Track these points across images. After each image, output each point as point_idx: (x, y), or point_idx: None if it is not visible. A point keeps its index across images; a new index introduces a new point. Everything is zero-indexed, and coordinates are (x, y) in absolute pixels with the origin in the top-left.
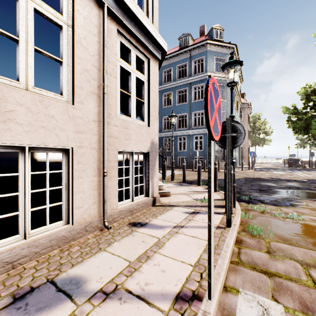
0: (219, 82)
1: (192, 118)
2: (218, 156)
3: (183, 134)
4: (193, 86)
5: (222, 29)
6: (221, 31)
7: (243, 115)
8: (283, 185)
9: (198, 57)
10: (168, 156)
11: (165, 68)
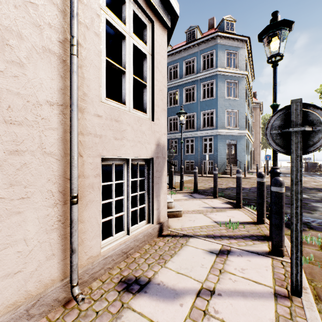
0: (230, 79)
1: (201, 118)
2: (230, 160)
3: (191, 135)
4: (201, 83)
5: (234, 20)
6: (232, 22)
7: (255, 115)
8: (317, 197)
9: (207, 51)
10: (174, 159)
11: (171, 65)
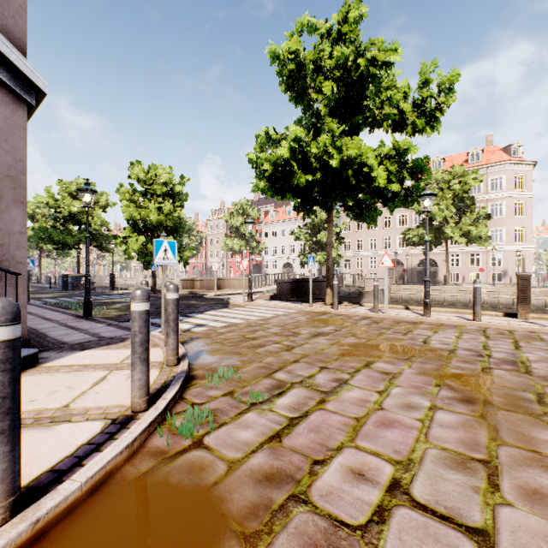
0: None
1: None
2: None
3: None
4: None
5: None
6: None
7: None
8: None
9: None
10: None
11: None
